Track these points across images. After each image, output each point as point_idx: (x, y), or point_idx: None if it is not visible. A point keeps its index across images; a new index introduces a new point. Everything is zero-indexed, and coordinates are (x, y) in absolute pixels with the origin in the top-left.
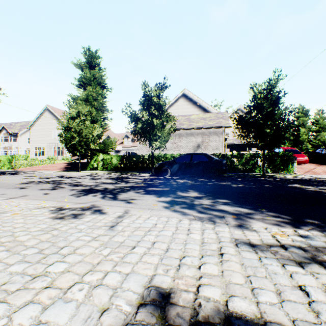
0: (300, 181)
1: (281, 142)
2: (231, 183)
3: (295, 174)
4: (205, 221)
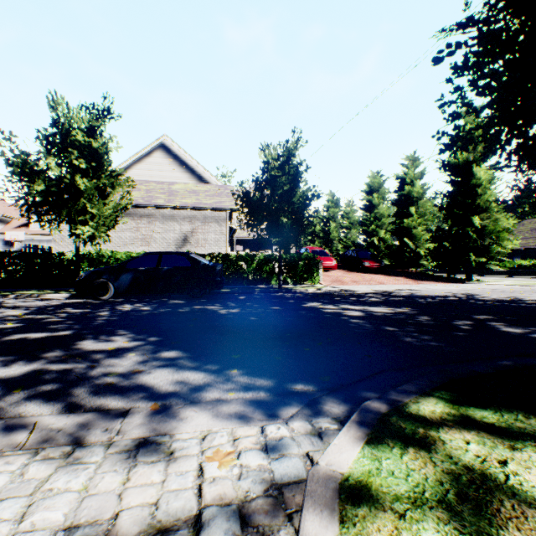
0: (323, 297)
1: (310, 240)
2: (223, 306)
3: (320, 285)
4: (50, 448)
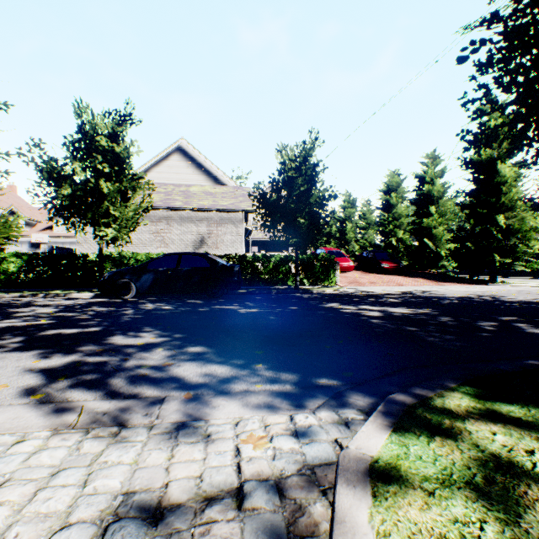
0: (340, 297)
1: (326, 241)
2: (242, 305)
3: (337, 286)
4: (99, 428)
